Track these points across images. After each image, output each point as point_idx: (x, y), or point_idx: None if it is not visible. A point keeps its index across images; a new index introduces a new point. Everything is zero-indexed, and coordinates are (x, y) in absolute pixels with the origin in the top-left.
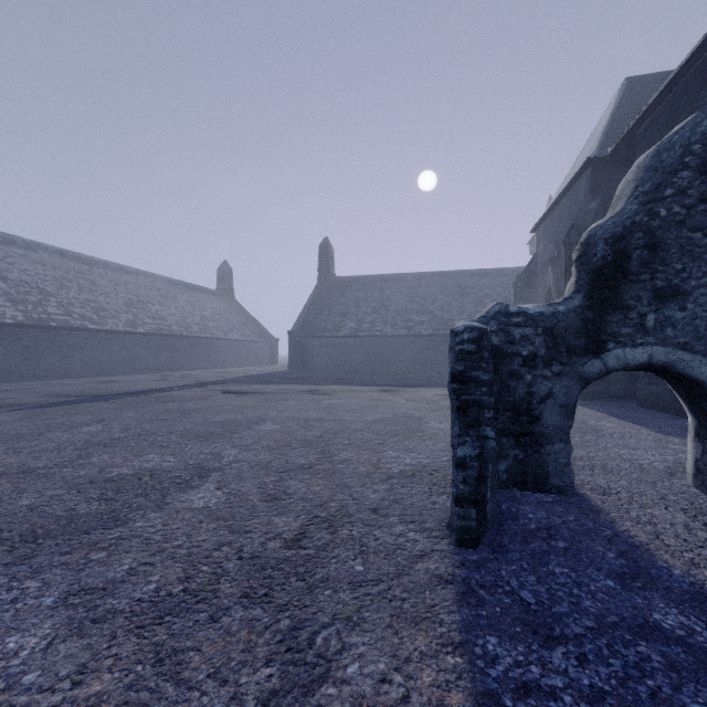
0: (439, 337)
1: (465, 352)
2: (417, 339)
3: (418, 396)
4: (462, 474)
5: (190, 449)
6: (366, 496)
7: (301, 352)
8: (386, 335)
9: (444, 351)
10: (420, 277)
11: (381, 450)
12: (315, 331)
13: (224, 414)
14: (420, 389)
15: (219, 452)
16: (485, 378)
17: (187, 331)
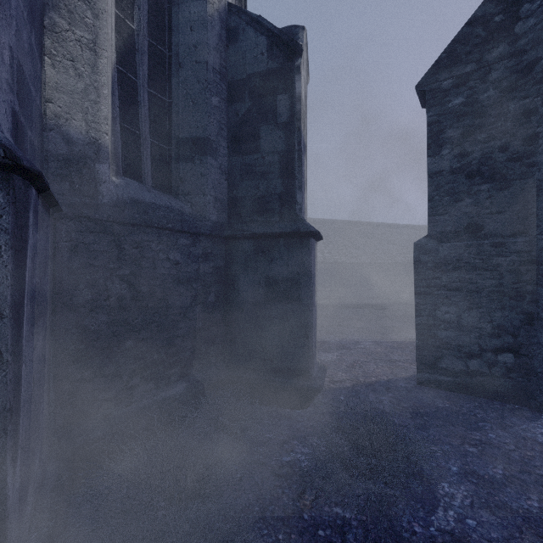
0: None
1: None
2: None
3: None
4: None
5: None
6: None
7: None
8: None
9: None
10: None
11: None
12: None
13: None
14: None
15: None
16: None
17: None
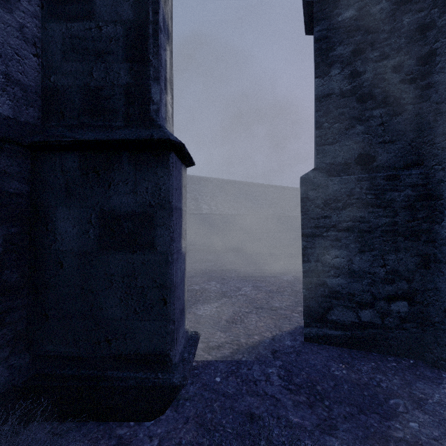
0: None
1: None
2: None
3: None
4: None
5: None
6: None
7: None
8: None
9: None
10: None
11: None
12: None
13: None
14: None
15: None
16: None
17: None
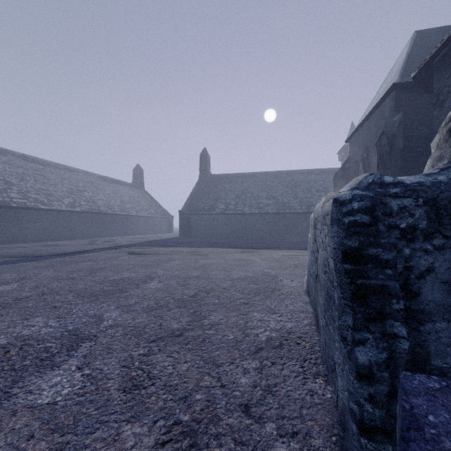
0: (280, 214)
1: (358, 225)
2: (265, 216)
3: (269, 256)
4: (367, 389)
5: (78, 310)
6: (235, 380)
7: (187, 225)
8: (245, 213)
9: (284, 224)
10: (267, 175)
11: (247, 310)
12: (197, 211)
13: (122, 273)
14: (270, 251)
15: (102, 314)
16: (387, 257)
17: (111, 210)
